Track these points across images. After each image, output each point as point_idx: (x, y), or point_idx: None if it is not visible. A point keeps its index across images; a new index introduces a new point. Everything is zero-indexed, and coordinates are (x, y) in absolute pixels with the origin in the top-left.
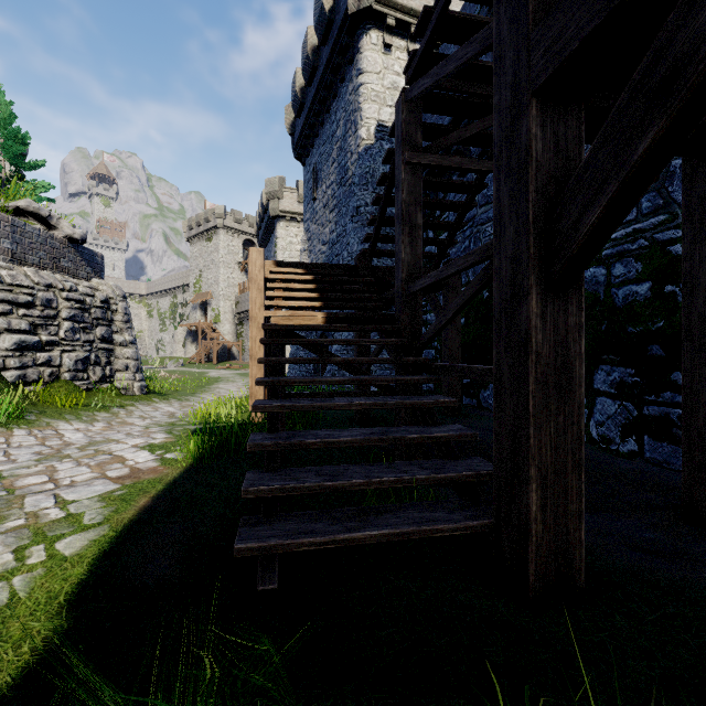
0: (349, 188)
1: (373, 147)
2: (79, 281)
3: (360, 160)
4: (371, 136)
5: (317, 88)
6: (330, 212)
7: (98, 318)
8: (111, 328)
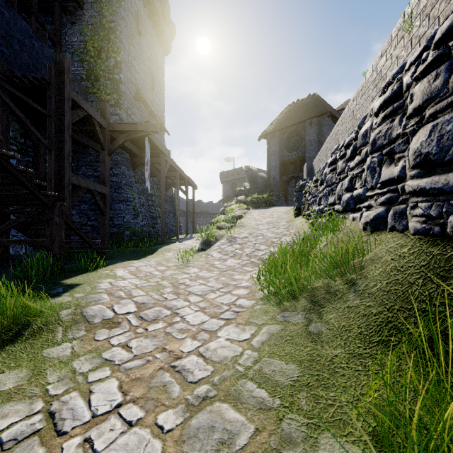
0: None
1: None
2: None
3: None
4: None
5: None
6: None
7: None
8: None
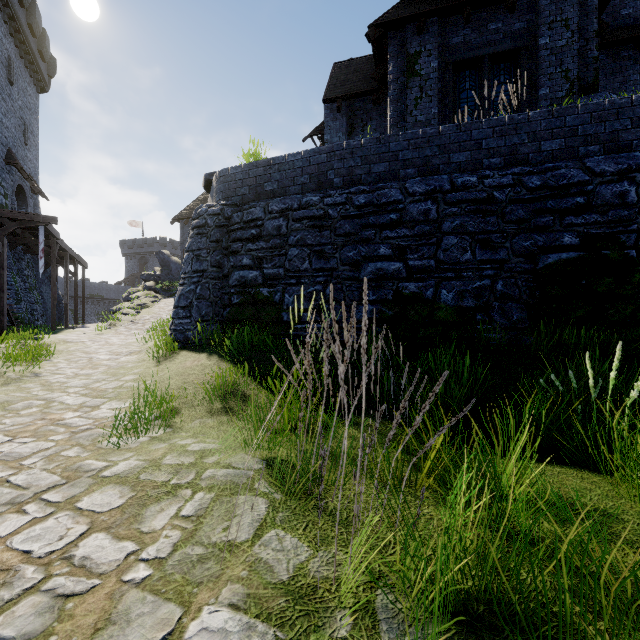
0: None
1: None
2: None
3: None
4: None
5: None
6: None
7: None
8: None
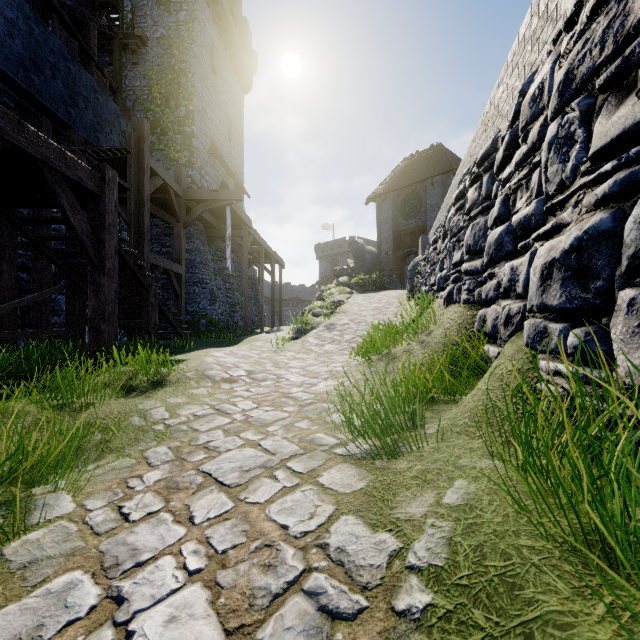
0: None
1: None
2: None
3: None
4: None
5: None
6: None
7: None
8: None
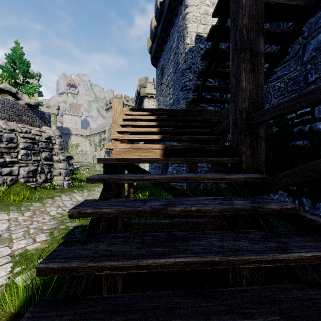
0: (179, 73)
1: (194, 48)
2: (33, 128)
3: (186, 56)
4: (192, 41)
5: (162, 24)
6: (169, 89)
7: (43, 147)
8: (52, 152)
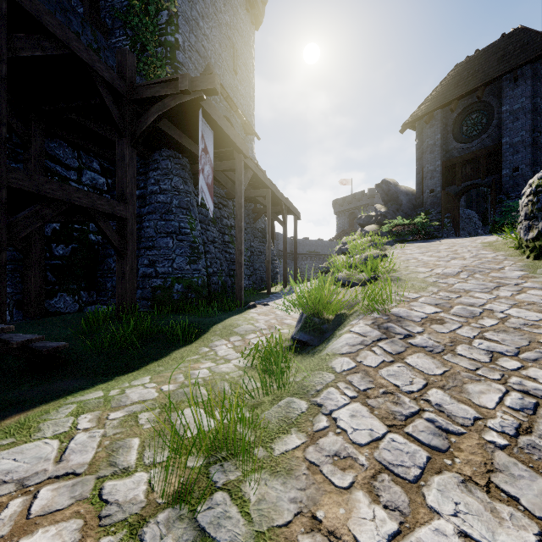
0: None
1: None
2: None
3: None
4: None
5: None
6: None
7: None
8: None
